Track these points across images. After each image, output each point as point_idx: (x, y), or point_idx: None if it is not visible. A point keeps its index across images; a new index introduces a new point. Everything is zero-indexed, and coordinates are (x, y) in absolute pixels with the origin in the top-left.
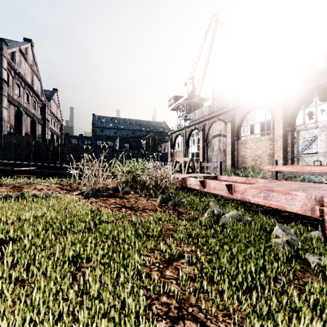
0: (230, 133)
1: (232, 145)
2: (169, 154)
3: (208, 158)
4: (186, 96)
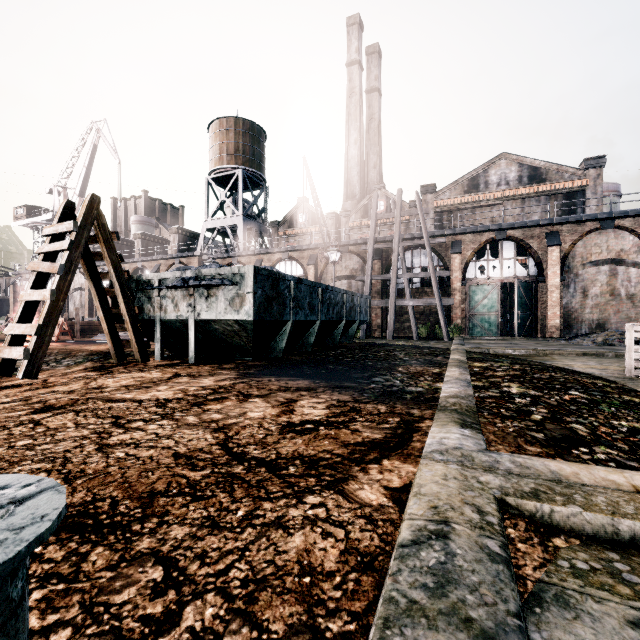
0: (88, 289)
1: (90, 301)
2: (11, 305)
3: (70, 313)
4: (50, 216)
